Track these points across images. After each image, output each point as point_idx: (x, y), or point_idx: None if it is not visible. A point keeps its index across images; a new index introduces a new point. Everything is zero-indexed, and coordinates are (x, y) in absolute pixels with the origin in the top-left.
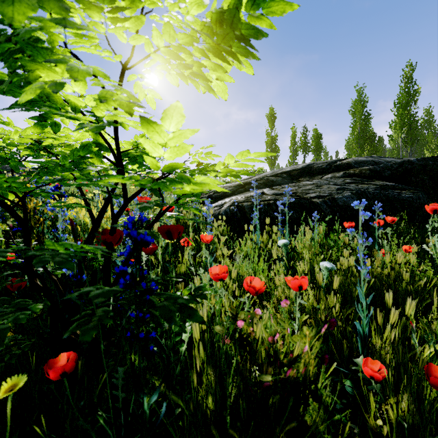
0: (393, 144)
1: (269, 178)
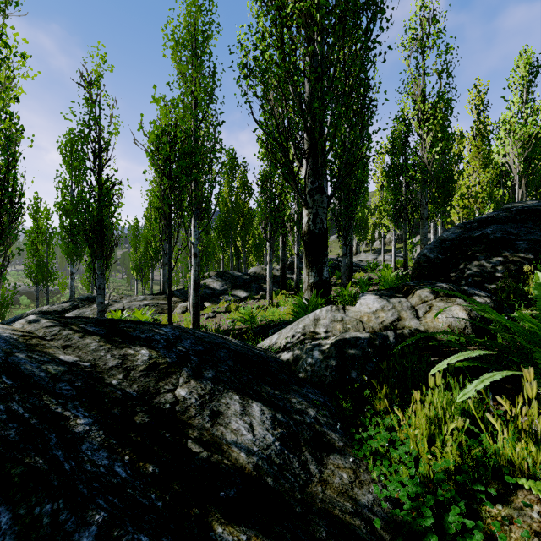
0: None
1: None
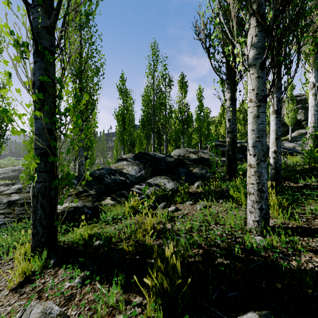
0: None
1: (9, 172)
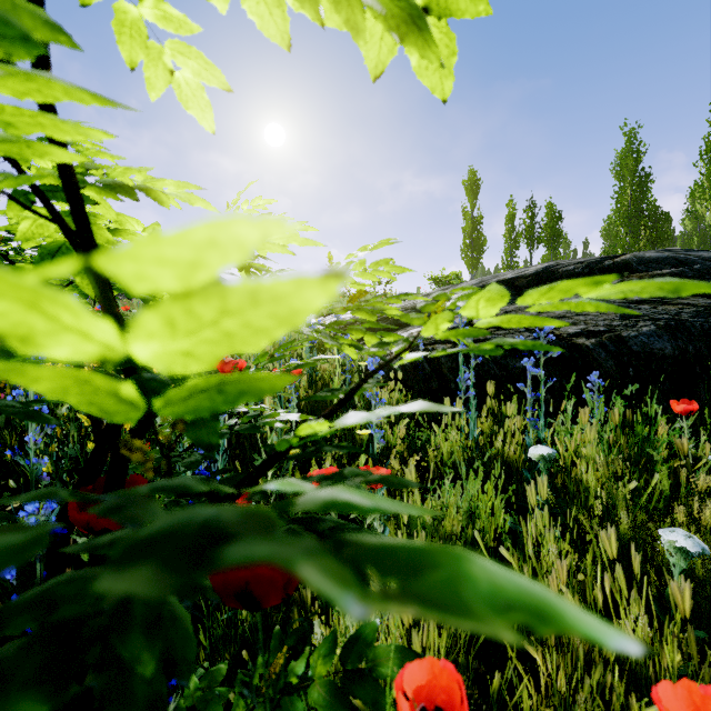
0: (692, 225)
1: None
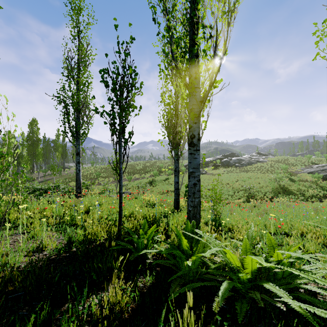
0: None
1: None
